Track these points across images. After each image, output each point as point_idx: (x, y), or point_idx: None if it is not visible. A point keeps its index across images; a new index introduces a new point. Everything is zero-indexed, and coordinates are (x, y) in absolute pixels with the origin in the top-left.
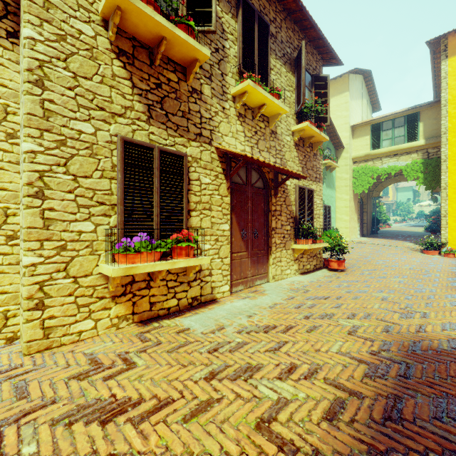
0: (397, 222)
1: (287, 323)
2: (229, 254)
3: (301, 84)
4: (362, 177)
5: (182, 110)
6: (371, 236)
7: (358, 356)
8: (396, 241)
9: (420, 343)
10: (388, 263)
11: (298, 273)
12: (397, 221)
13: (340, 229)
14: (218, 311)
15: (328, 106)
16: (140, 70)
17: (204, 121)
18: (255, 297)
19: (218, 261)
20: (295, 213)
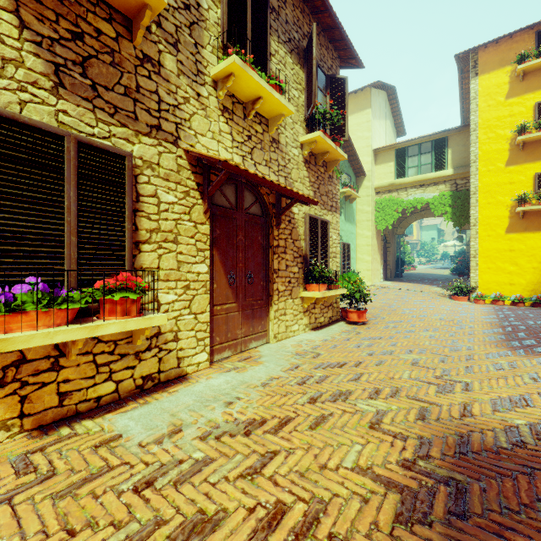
0: (422, 264)
1: (283, 414)
2: (207, 308)
3: (312, 80)
4: (385, 210)
5: (125, 85)
6: (395, 279)
7: (384, 474)
8: (422, 286)
9: (468, 437)
10: (416, 313)
11: (308, 328)
12: (422, 263)
13: (361, 272)
14: (182, 396)
15: (347, 116)
16: (38, 1)
17: (166, 108)
18: (245, 368)
19: (189, 319)
20: (305, 250)
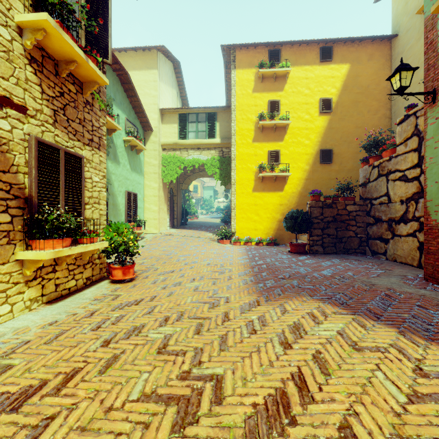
0: (204, 215)
1: None
2: None
3: None
4: (171, 165)
5: None
6: (181, 227)
7: None
8: (200, 232)
9: None
10: (189, 259)
11: (40, 303)
12: (204, 214)
13: (148, 221)
14: None
15: (110, 35)
16: None
17: None
18: None
19: None
20: (28, 189)
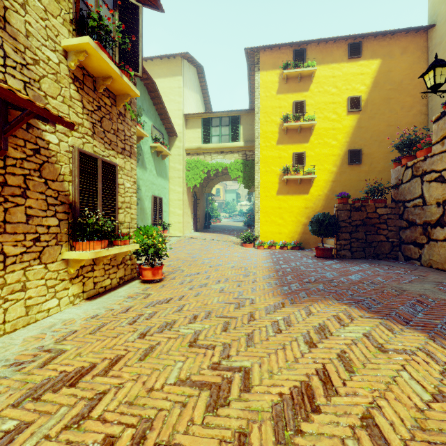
0: (226, 218)
1: None
2: None
3: None
4: (194, 170)
5: None
6: (204, 230)
7: None
8: (223, 236)
9: None
10: (213, 262)
11: (81, 298)
12: (226, 217)
13: (173, 224)
14: None
15: (140, 49)
16: None
17: None
18: None
19: None
20: (72, 196)
